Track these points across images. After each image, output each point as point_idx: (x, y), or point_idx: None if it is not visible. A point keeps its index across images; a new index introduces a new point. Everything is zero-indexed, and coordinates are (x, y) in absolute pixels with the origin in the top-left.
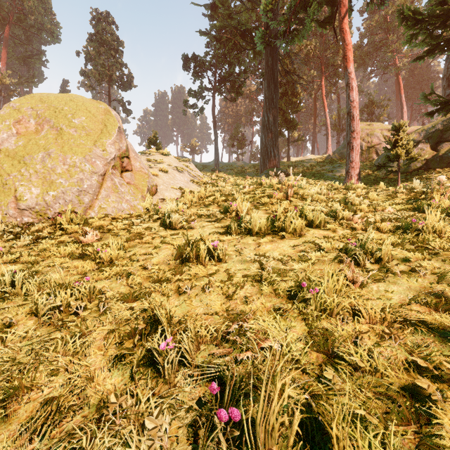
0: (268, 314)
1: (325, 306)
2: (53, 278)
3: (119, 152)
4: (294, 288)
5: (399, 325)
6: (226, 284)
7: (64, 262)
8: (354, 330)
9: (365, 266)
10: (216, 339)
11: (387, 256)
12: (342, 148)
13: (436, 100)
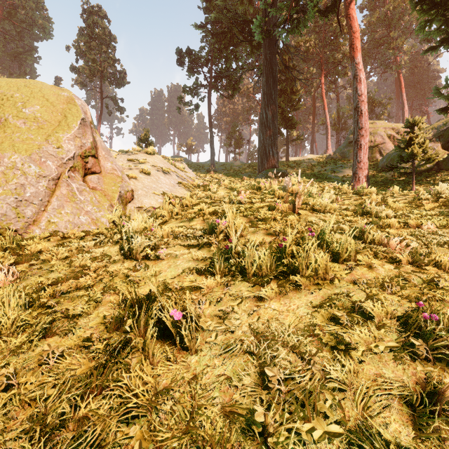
0: None
1: None
2: None
3: (80, 150)
4: None
5: None
6: None
7: None
8: None
9: None
10: None
11: None
12: (343, 147)
13: None
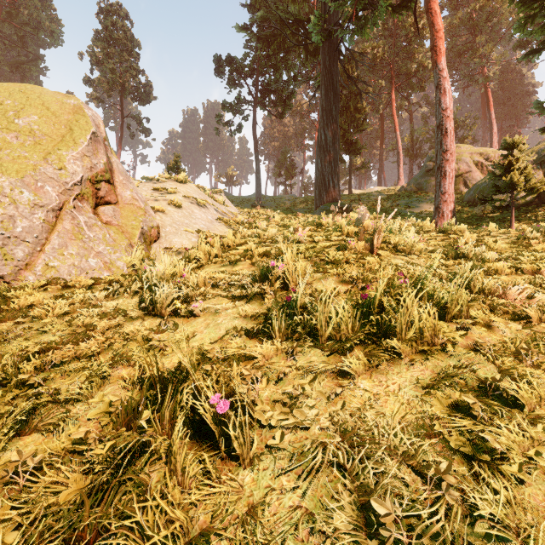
0: None
1: None
2: None
3: (90, 173)
4: None
5: None
6: None
7: None
8: None
9: None
10: None
11: None
12: (419, 177)
13: None
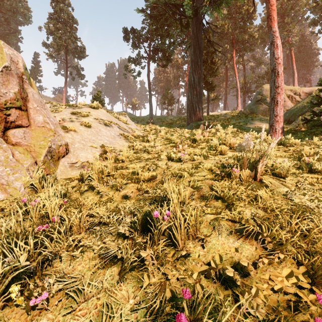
0: None
1: None
2: None
3: None
4: None
5: None
6: None
7: None
8: None
9: None
10: None
11: None
12: (252, 104)
13: None
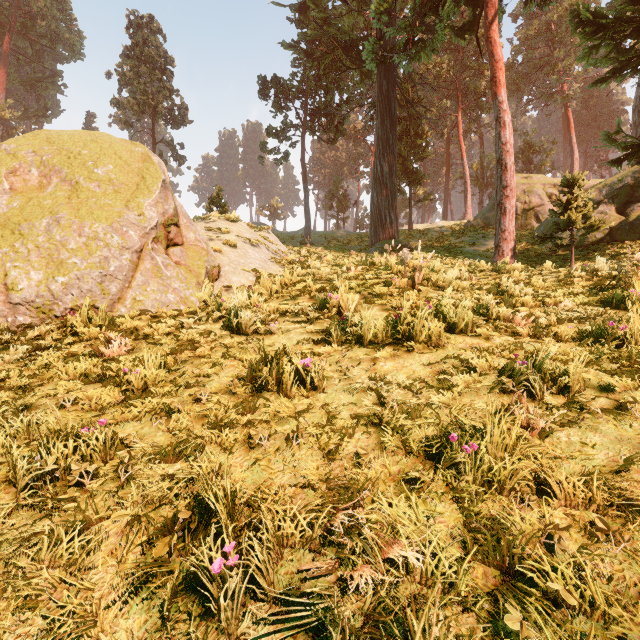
0: (395, 487)
1: (490, 475)
2: (44, 424)
3: (163, 218)
4: (434, 438)
5: (616, 512)
6: (325, 431)
7: (72, 389)
8: (543, 520)
9: (543, 399)
10: (310, 540)
11: (577, 382)
12: (487, 210)
13: (626, 142)
